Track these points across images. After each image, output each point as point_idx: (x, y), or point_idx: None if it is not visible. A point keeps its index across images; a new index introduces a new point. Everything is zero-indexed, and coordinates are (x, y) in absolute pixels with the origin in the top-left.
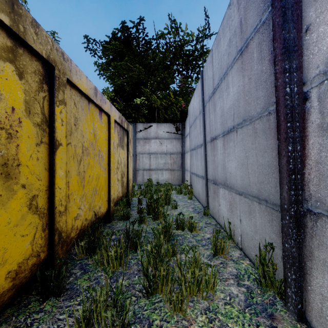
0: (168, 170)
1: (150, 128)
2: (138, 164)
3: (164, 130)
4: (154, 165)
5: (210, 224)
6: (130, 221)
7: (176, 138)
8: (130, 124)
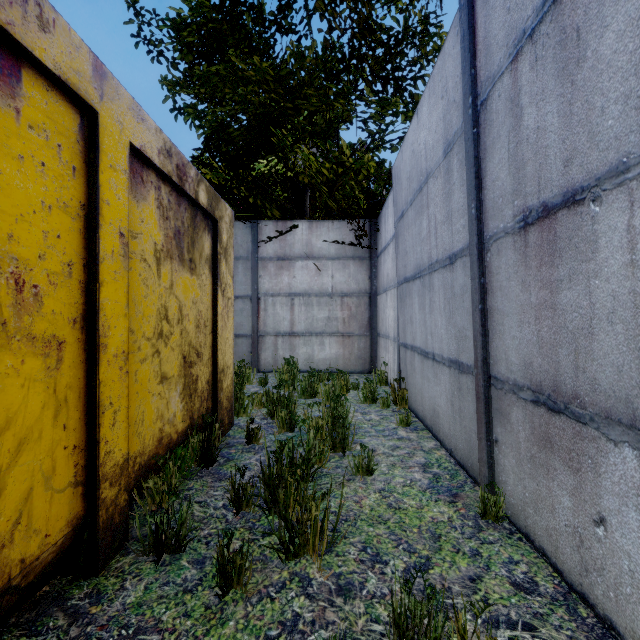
0: (337, 337)
1: (292, 232)
2: (262, 321)
3: (326, 239)
4: (301, 323)
5: (537, 592)
6: (187, 558)
7: (356, 256)
8: (244, 224)
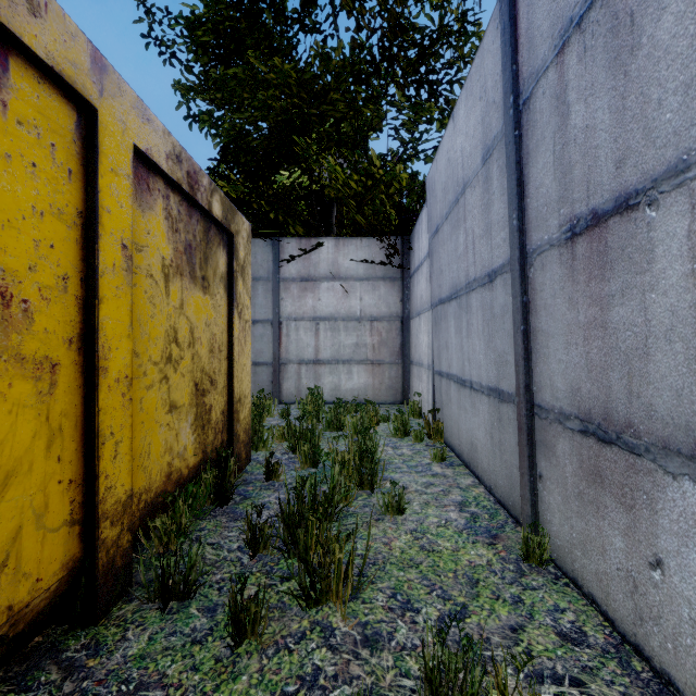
0: (367, 365)
1: (317, 251)
2: (284, 348)
3: (354, 257)
4: (327, 349)
5: (586, 644)
6: (197, 605)
7: (387, 277)
8: (264, 242)
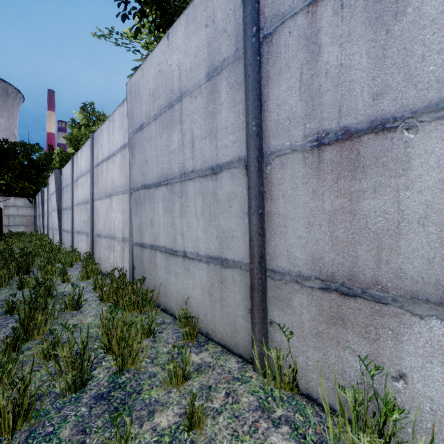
0: (24, 226)
1: (9, 200)
2: None
3: (21, 202)
4: (12, 223)
5: None
6: None
7: (30, 207)
8: None
